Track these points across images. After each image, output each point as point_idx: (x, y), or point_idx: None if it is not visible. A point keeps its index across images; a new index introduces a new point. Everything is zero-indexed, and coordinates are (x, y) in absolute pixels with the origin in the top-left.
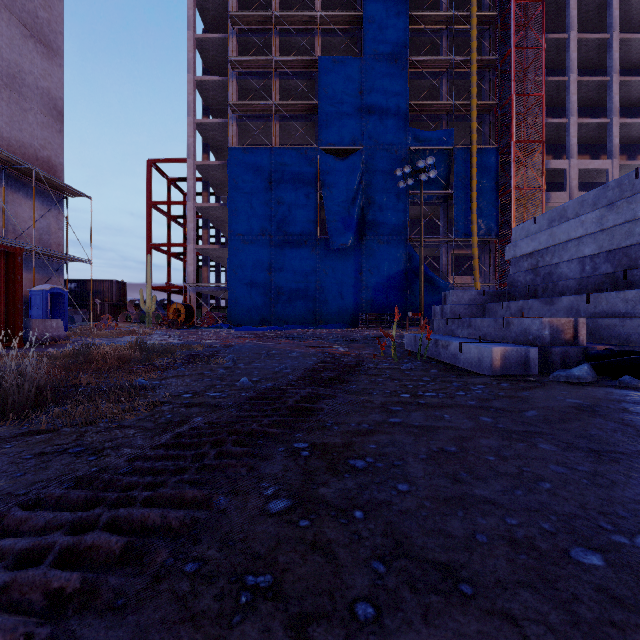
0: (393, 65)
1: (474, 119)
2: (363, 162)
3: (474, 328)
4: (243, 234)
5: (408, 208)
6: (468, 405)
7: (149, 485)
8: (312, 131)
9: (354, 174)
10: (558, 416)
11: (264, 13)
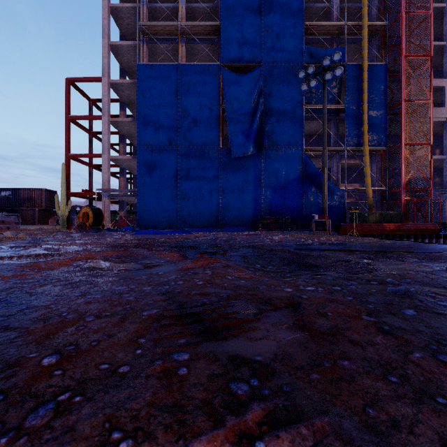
0: None
1: (365, 37)
2: (262, 77)
3: None
4: (151, 144)
5: (303, 120)
6: None
7: None
8: (215, 55)
9: (254, 88)
10: None
11: None
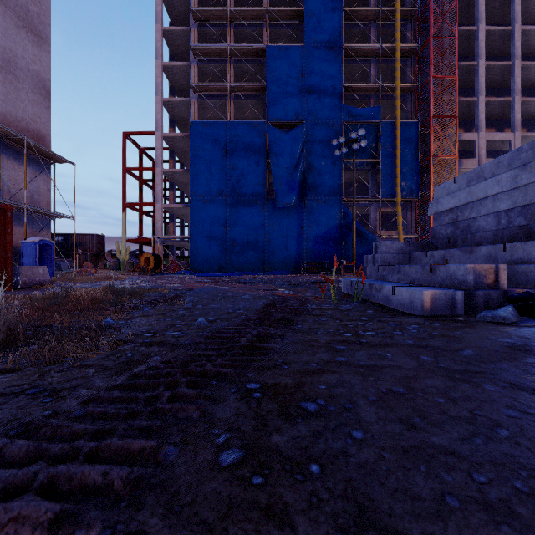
0: (330, 52)
1: (398, 98)
2: (304, 134)
3: (403, 274)
4: (203, 195)
5: (342, 173)
6: (407, 344)
7: (98, 432)
8: (261, 108)
9: (297, 144)
10: (494, 355)
11: (221, 8)
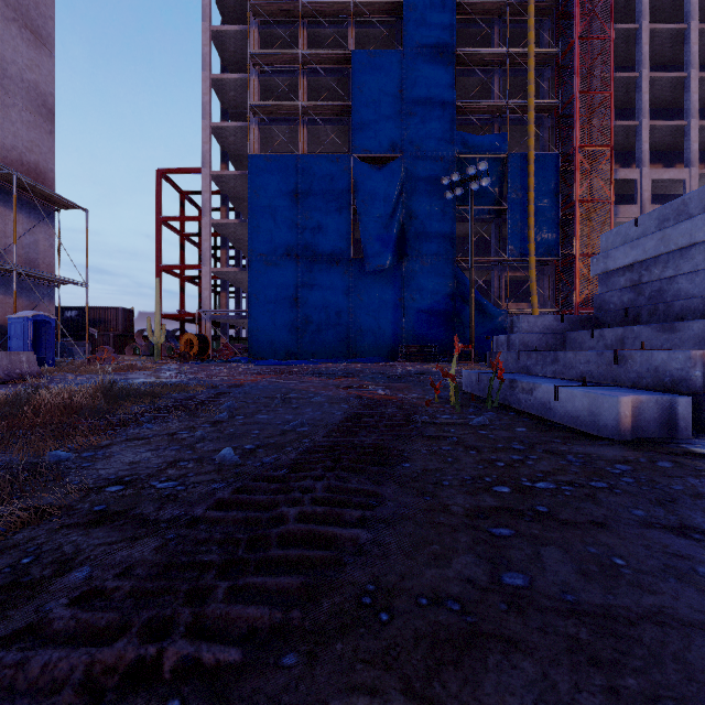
0: (438, 59)
1: (531, 121)
2: (403, 171)
3: (563, 364)
4: (266, 254)
5: (455, 224)
6: (637, 520)
7: None
8: (345, 137)
9: (393, 185)
10: None
11: (290, 0)
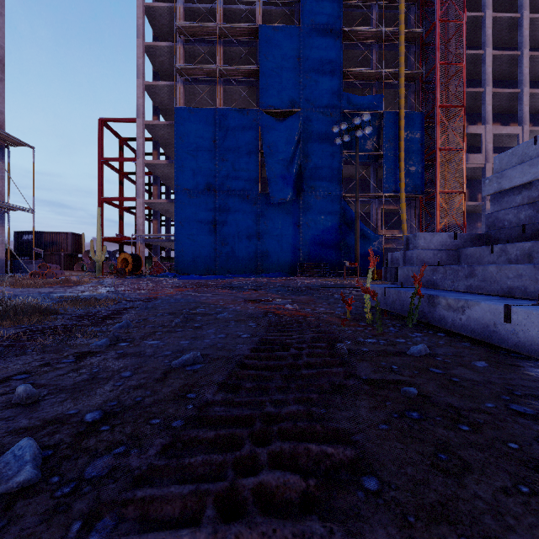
0: (328, 34)
1: (402, 85)
2: (301, 123)
3: (482, 279)
4: (189, 189)
5: (342, 166)
6: None
7: None
8: (254, 96)
9: (293, 134)
10: None
11: None
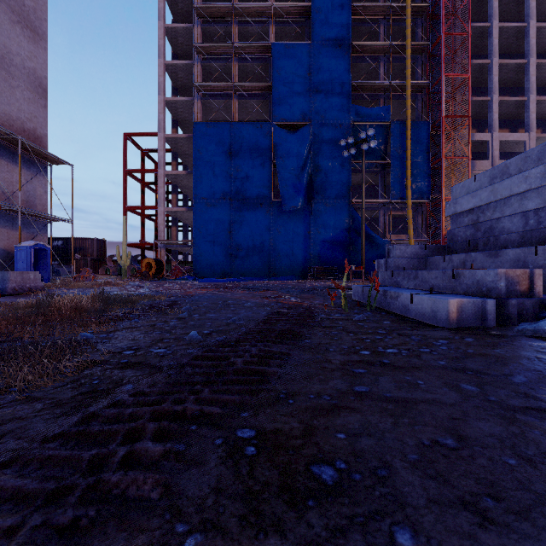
0: (337, 50)
1: (408, 97)
2: (311, 135)
3: (421, 280)
4: (206, 198)
5: (351, 175)
6: (439, 366)
7: None
8: (267, 108)
9: (303, 145)
10: None
11: (225, 5)
